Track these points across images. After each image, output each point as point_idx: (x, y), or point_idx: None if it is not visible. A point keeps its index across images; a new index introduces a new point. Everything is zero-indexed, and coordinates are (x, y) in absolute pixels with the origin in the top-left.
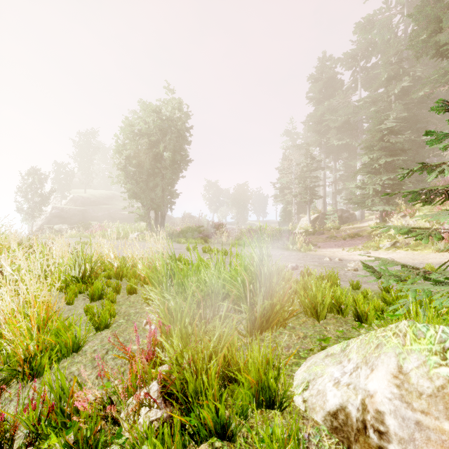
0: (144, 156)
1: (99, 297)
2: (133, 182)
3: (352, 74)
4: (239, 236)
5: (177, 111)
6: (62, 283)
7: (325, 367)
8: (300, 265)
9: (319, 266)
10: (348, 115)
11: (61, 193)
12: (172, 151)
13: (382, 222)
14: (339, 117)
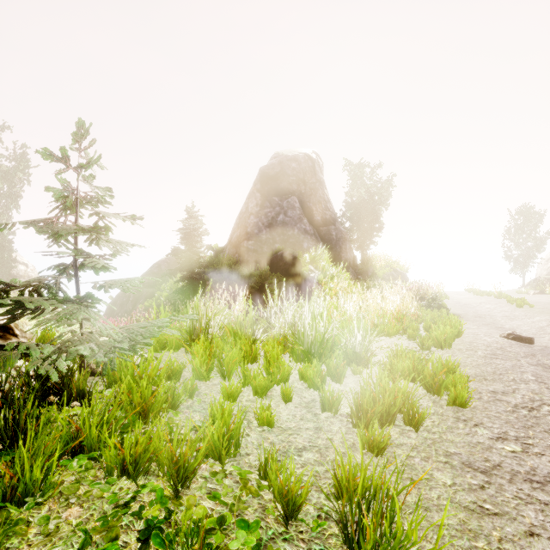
0: None
1: None
2: None
3: None
4: None
5: None
6: None
7: None
8: None
9: None
10: None
11: None
12: None
13: None
14: None
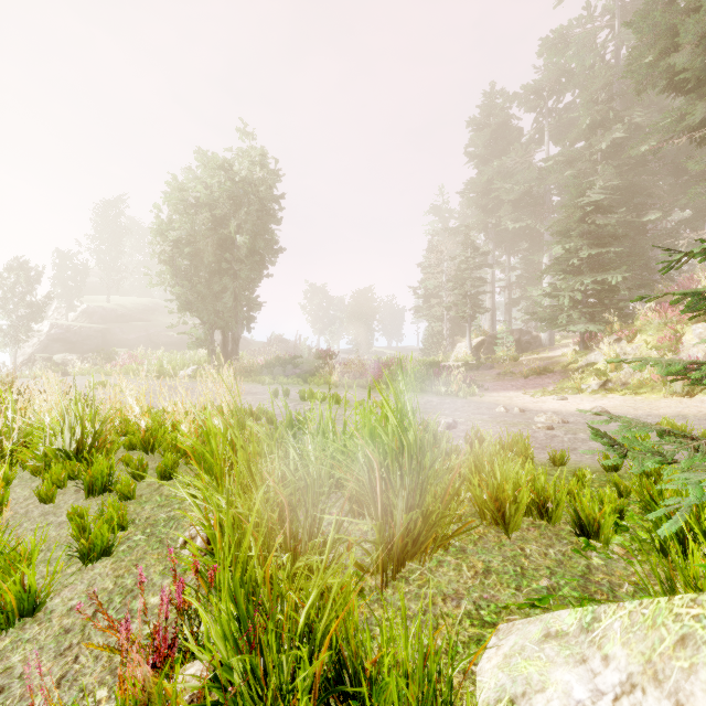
0: (204, 240)
1: (105, 487)
2: (186, 284)
3: (535, 119)
4: (360, 373)
5: (258, 169)
6: (39, 460)
7: (549, 668)
8: (460, 420)
9: (491, 423)
10: (529, 182)
11: (67, 302)
12: (251, 233)
13: (583, 349)
14: (517, 185)
